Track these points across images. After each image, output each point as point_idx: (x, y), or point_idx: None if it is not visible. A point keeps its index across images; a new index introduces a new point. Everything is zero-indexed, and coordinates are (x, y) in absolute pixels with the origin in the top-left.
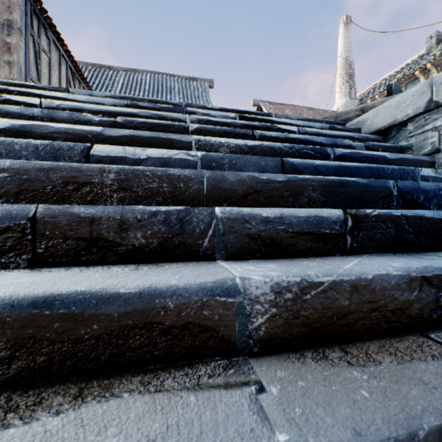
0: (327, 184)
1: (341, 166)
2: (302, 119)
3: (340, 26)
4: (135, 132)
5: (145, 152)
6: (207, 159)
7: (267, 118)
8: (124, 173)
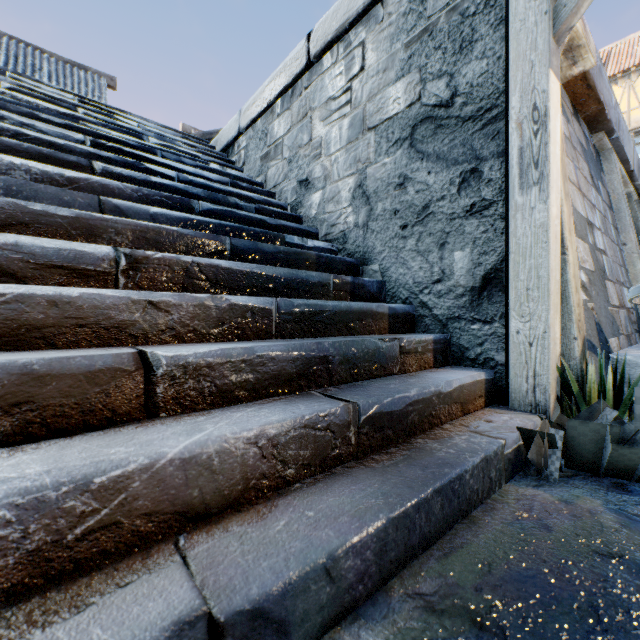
0: (101, 137)
1: (138, 143)
2: (163, 126)
3: None
4: None
5: None
6: (4, 101)
7: (113, 111)
8: None
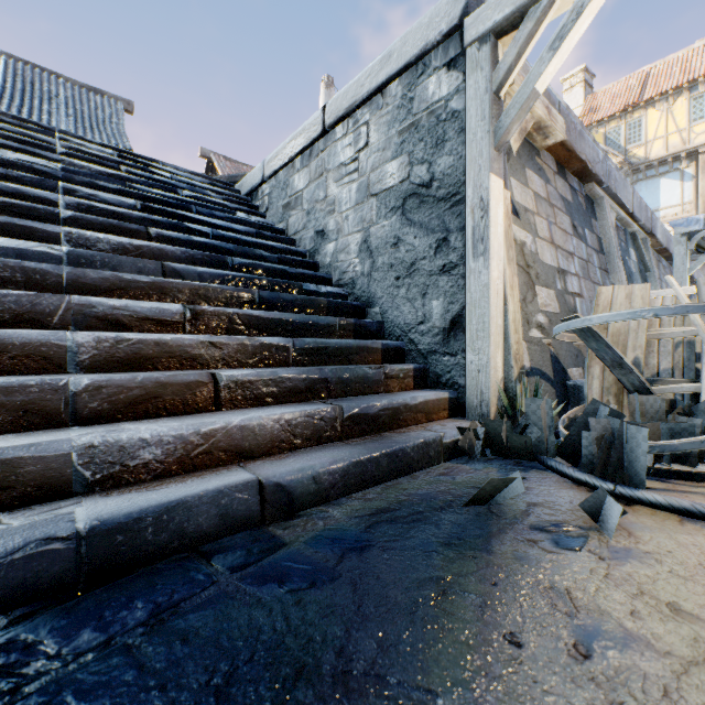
0: (146, 198)
1: (175, 198)
2: (191, 172)
3: (322, 86)
4: (5, 141)
5: (16, 156)
6: (67, 170)
7: (148, 162)
8: (3, 161)
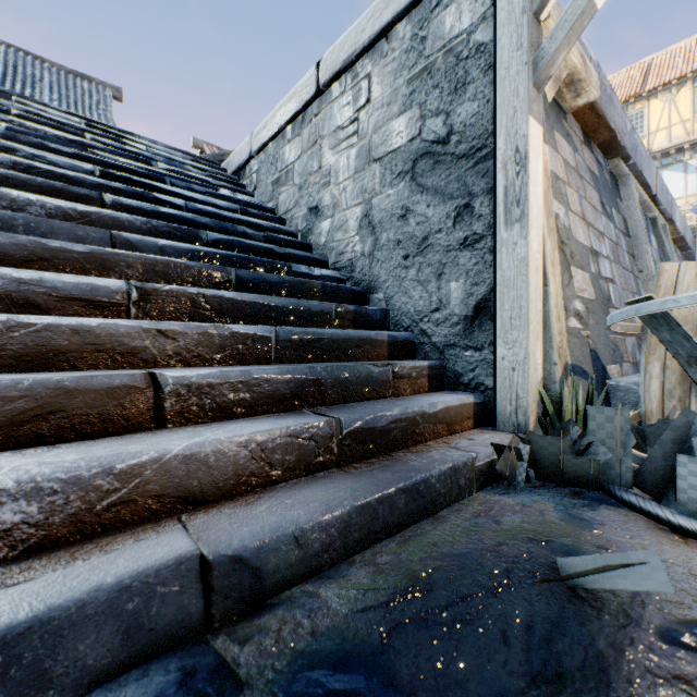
0: (110, 165)
1: (146, 169)
2: (172, 148)
3: None
4: None
5: None
6: (13, 131)
7: (121, 134)
8: None
